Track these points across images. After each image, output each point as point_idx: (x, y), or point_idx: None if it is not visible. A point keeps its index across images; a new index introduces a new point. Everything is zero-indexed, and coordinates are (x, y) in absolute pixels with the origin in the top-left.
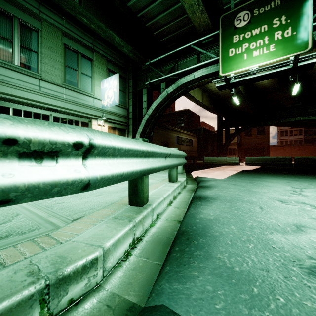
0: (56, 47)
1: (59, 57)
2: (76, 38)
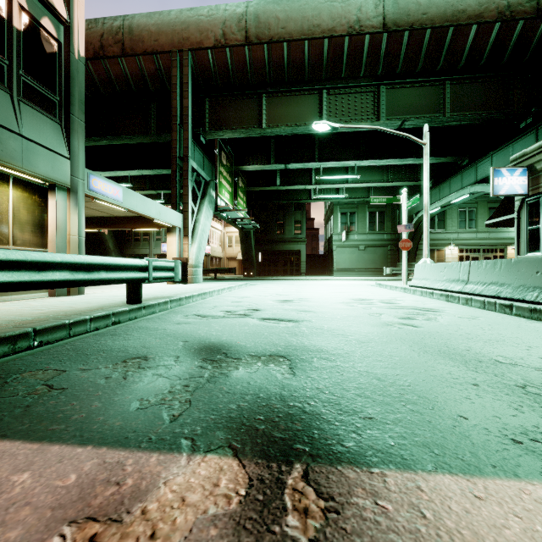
0: (484, 212)
1: (485, 216)
2: (495, 200)
